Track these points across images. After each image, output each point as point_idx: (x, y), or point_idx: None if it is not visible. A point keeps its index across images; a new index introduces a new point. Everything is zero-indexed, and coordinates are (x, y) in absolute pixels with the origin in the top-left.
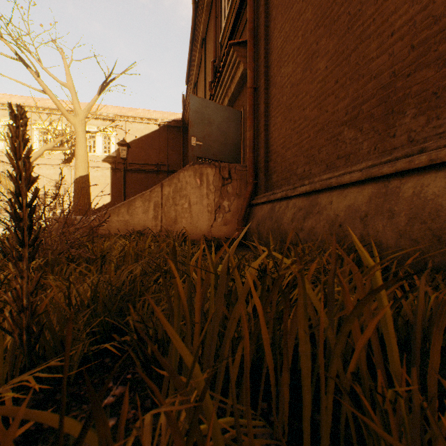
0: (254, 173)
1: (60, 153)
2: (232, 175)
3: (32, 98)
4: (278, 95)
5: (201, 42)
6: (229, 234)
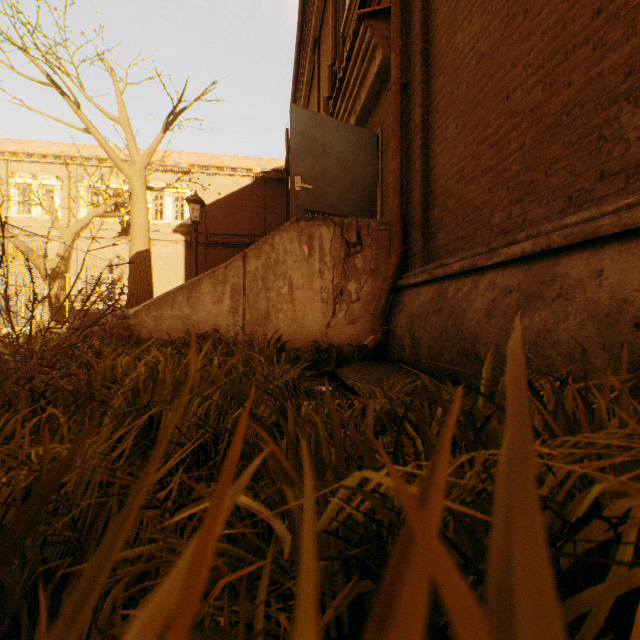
0: (402, 232)
1: (116, 222)
2: (363, 238)
3: (78, 146)
4: (449, 87)
5: (312, 45)
6: (358, 339)
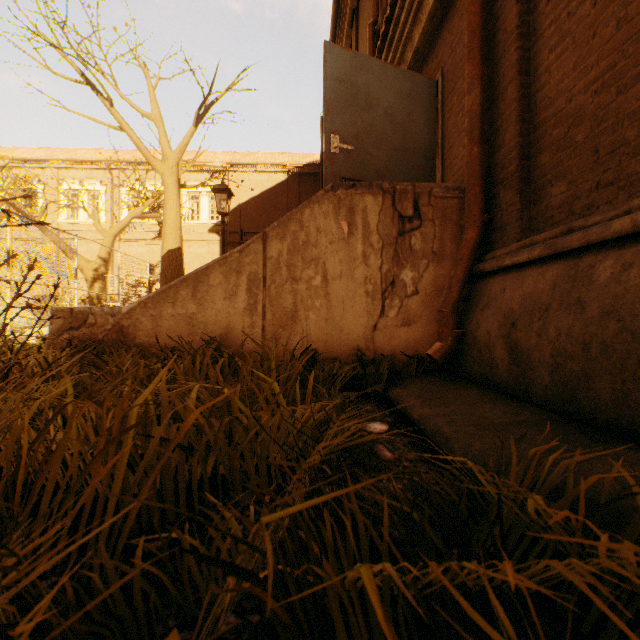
0: (483, 195)
1: (155, 223)
2: (422, 209)
3: (121, 151)
4: None
5: (349, 18)
6: (415, 346)
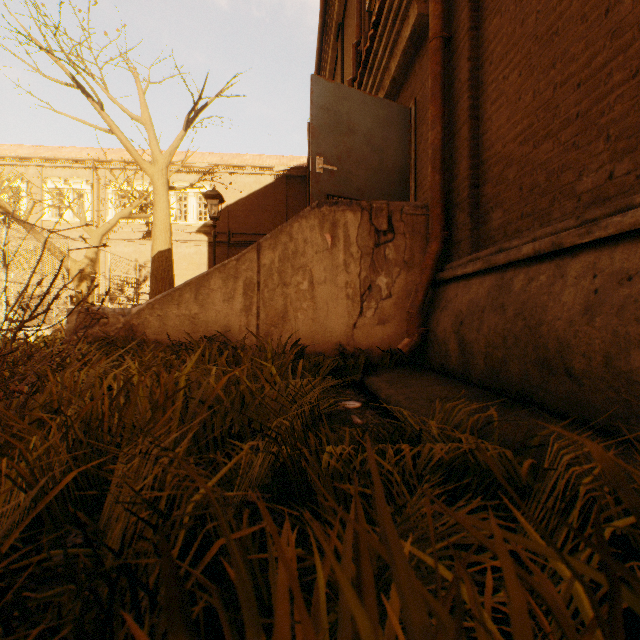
0: (444, 215)
1: (142, 223)
2: (395, 224)
3: (107, 150)
4: (508, 26)
5: (335, 31)
6: (389, 342)
